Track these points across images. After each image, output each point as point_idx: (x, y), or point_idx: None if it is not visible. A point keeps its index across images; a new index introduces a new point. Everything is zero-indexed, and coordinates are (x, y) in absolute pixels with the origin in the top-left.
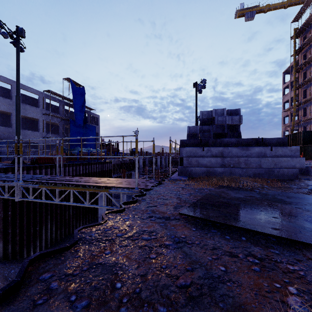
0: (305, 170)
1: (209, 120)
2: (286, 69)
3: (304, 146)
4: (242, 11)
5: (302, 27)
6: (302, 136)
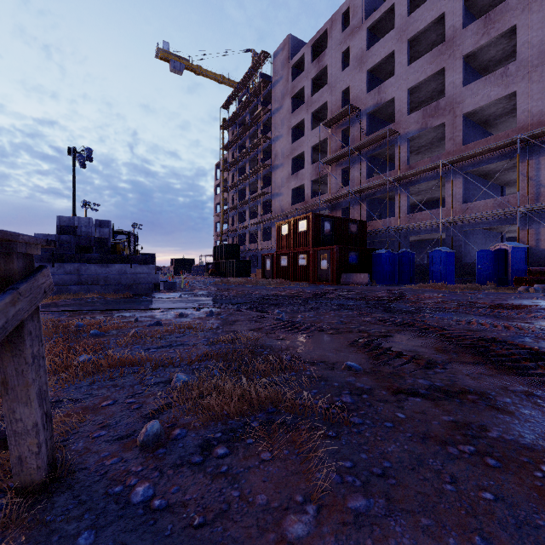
0: (173, 286)
1: (71, 229)
2: (218, 163)
3: (227, 261)
4: (166, 54)
5: (230, 120)
6: (226, 250)
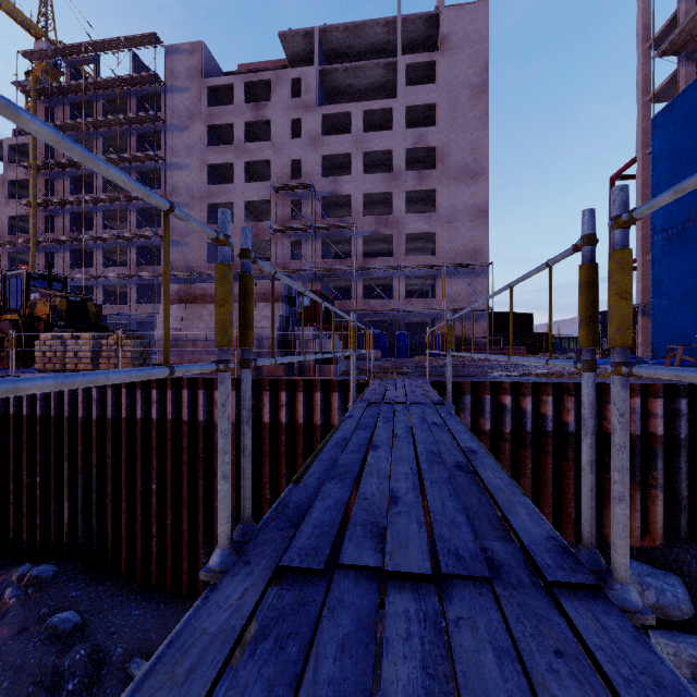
0: None
1: (285, 298)
2: None
3: None
4: None
5: (51, 89)
6: None
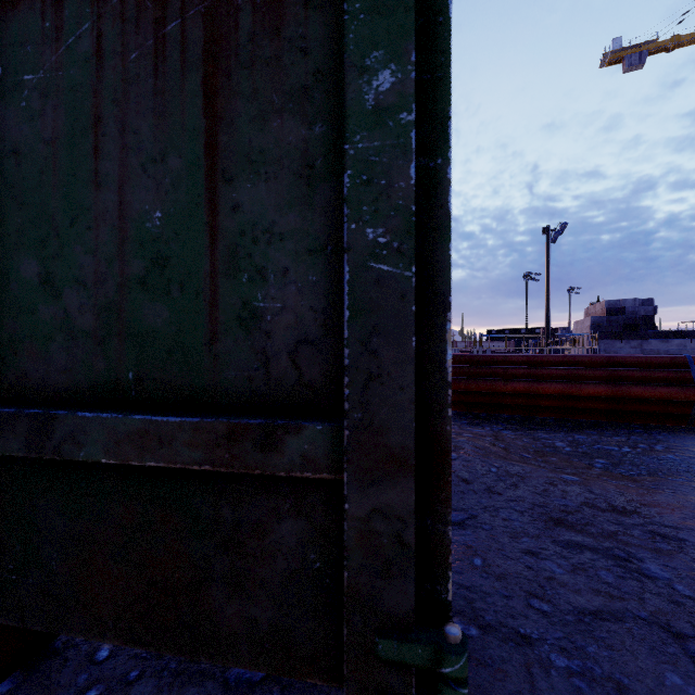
0: None
1: (616, 310)
2: None
3: None
4: (616, 54)
5: None
6: None
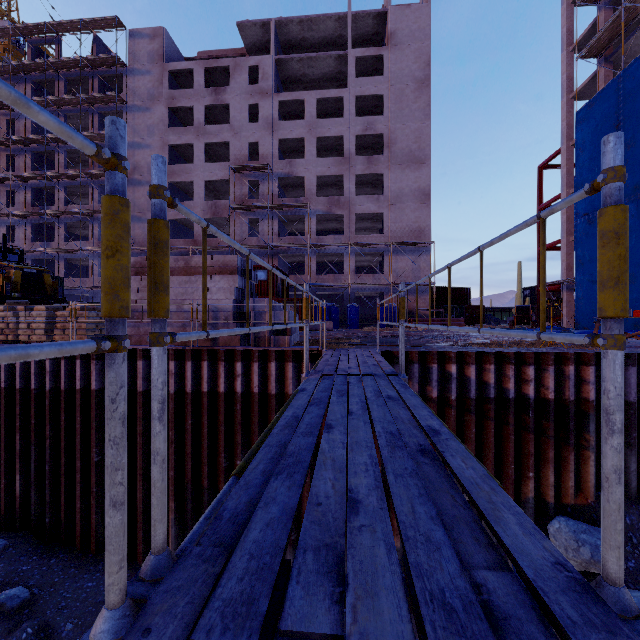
0: None
1: (241, 271)
2: None
3: None
4: None
5: (12, 66)
6: None
